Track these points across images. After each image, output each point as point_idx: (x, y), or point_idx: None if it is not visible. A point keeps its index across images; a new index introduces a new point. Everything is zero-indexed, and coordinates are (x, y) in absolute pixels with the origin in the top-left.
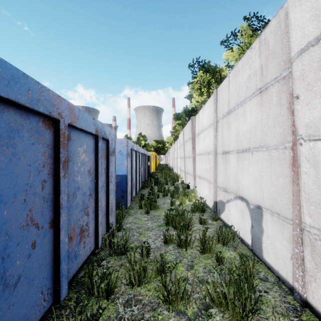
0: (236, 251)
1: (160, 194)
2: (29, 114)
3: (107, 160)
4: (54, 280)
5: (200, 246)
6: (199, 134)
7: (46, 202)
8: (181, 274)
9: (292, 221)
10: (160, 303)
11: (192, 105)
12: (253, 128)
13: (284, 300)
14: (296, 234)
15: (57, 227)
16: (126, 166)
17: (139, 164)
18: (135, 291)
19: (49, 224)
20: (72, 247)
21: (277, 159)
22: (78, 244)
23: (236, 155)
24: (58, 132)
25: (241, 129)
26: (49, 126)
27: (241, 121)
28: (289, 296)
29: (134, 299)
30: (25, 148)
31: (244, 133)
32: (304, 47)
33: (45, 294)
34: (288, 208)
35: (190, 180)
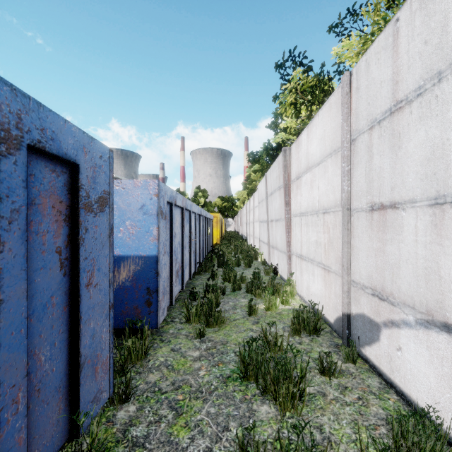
0: None
1: (228, 286)
2: None
3: (72, 225)
4: None
5: None
6: (299, 176)
7: None
8: None
9: None
10: None
11: (277, 138)
12: None
13: None
14: None
15: None
16: (156, 237)
17: (190, 232)
18: None
19: None
20: None
21: None
22: None
23: (429, 212)
24: None
25: None
26: None
27: None
28: None
29: None
30: None
31: None
32: None
33: None
34: None
35: (280, 260)
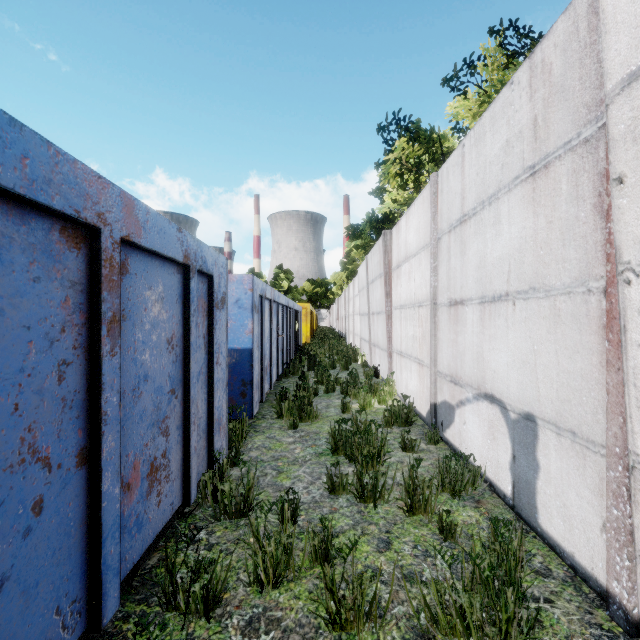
0: (481, 508)
1: (320, 389)
2: (28, 212)
3: (209, 319)
4: (88, 581)
5: (406, 499)
6: (399, 265)
7: (70, 410)
8: (365, 559)
9: (604, 450)
10: (322, 626)
11: (384, 208)
12: (515, 251)
13: (589, 620)
14: (616, 478)
15: (95, 465)
16: (251, 331)
17: (278, 327)
18: (266, 598)
19: (76, 458)
20: (131, 504)
21: (571, 315)
22: (146, 497)
23: (479, 308)
24: (98, 256)
25: (490, 253)
26: (77, 242)
27: (488, 237)
28: (600, 610)
29: (265, 618)
30: (16, 288)
31: (495, 261)
32: (636, 70)
33: (68, 614)
34: (596, 420)
35: (381, 360)
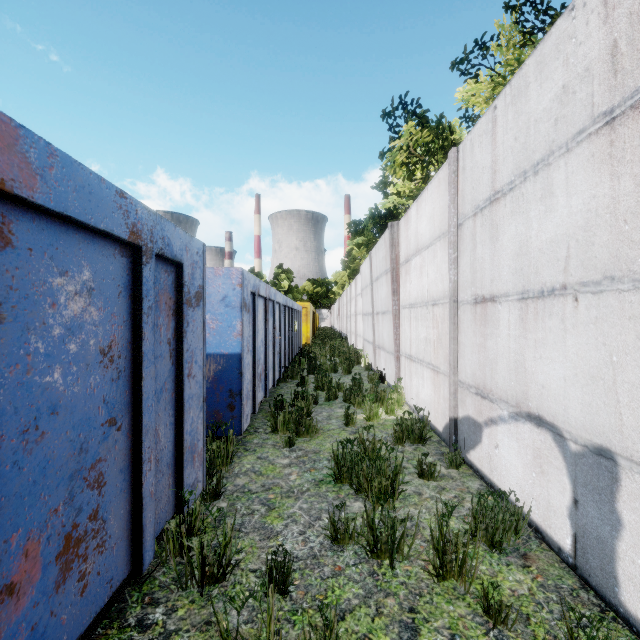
0: (531, 568)
1: (321, 396)
2: None
3: (177, 319)
4: None
5: (434, 560)
6: (408, 259)
7: None
8: None
9: None
10: None
11: (388, 203)
12: (578, 230)
13: None
14: None
15: None
16: (239, 333)
17: (274, 327)
18: None
19: None
20: (18, 614)
21: None
22: (54, 590)
23: (518, 306)
24: None
25: (535, 235)
26: None
27: (533, 216)
28: None
29: None
30: None
31: (544, 245)
32: None
33: None
34: None
35: (387, 364)
